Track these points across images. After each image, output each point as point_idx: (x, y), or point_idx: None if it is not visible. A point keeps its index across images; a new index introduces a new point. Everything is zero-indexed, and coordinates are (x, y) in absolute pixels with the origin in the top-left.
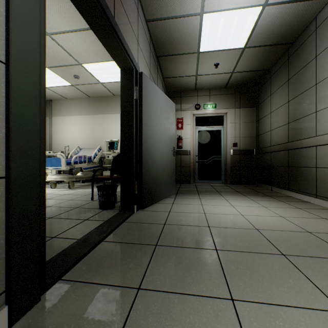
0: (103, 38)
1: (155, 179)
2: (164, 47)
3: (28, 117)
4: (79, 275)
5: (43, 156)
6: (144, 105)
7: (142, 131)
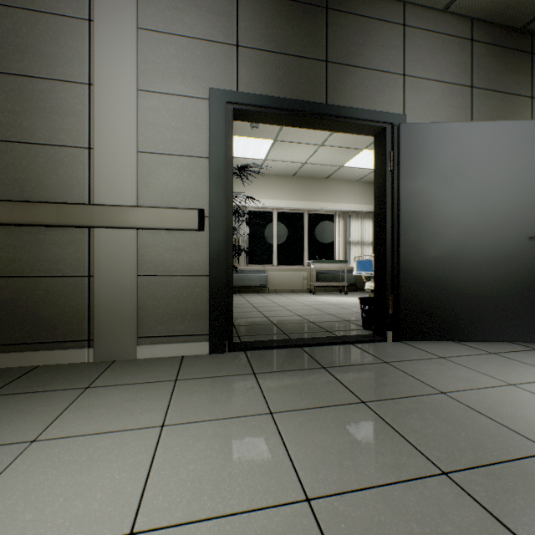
0: (322, 127)
1: (444, 296)
2: (521, 5)
3: (219, 242)
4: (252, 354)
5: (231, 263)
6: (407, 173)
7: (399, 218)
